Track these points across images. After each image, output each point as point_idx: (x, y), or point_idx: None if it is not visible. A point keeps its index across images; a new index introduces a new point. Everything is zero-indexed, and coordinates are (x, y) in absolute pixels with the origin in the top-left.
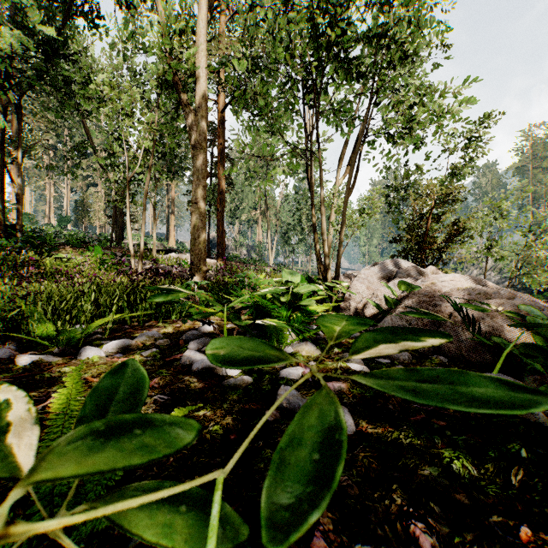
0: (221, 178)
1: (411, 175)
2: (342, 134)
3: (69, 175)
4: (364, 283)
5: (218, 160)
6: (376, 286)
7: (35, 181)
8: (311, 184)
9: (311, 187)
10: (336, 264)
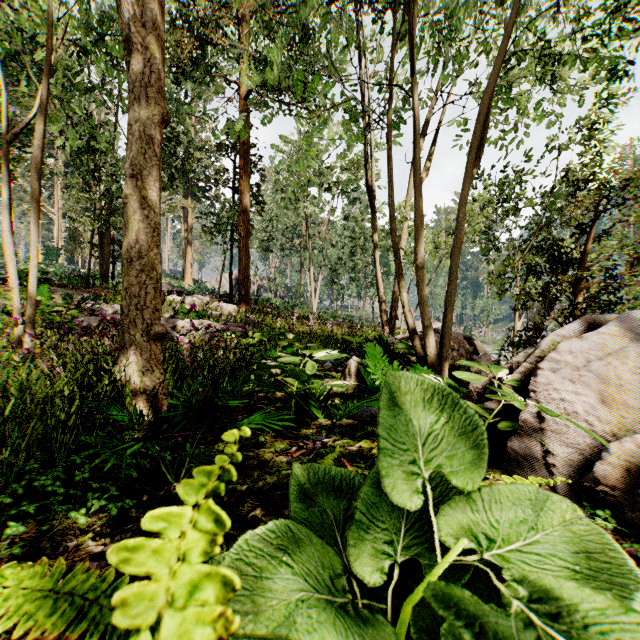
0: (244, 191)
1: (510, 185)
2: (442, 76)
3: (61, 198)
4: (585, 384)
5: (241, 166)
6: (636, 396)
7: (17, 205)
8: (388, 162)
9: (388, 167)
10: (445, 316)
